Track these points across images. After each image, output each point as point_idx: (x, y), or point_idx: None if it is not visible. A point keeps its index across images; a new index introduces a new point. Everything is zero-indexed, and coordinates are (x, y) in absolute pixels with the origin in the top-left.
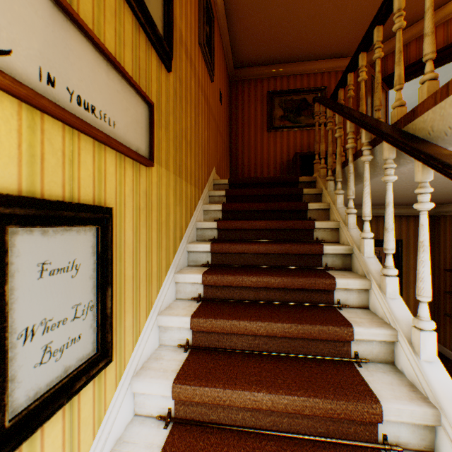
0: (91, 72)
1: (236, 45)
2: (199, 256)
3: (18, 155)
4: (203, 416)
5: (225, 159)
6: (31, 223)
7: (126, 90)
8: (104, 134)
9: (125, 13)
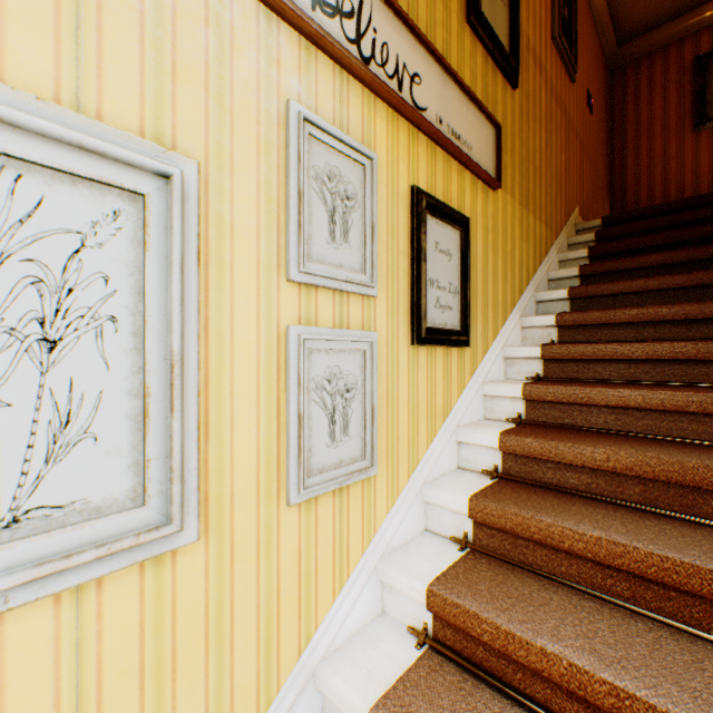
0: (458, 110)
1: (620, 7)
2: (551, 306)
3: (426, 172)
4: (555, 420)
5: (598, 198)
6: (433, 213)
7: (478, 119)
8: (466, 156)
9: (476, 51)
